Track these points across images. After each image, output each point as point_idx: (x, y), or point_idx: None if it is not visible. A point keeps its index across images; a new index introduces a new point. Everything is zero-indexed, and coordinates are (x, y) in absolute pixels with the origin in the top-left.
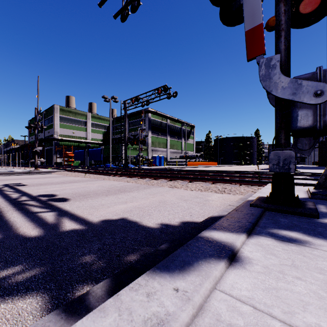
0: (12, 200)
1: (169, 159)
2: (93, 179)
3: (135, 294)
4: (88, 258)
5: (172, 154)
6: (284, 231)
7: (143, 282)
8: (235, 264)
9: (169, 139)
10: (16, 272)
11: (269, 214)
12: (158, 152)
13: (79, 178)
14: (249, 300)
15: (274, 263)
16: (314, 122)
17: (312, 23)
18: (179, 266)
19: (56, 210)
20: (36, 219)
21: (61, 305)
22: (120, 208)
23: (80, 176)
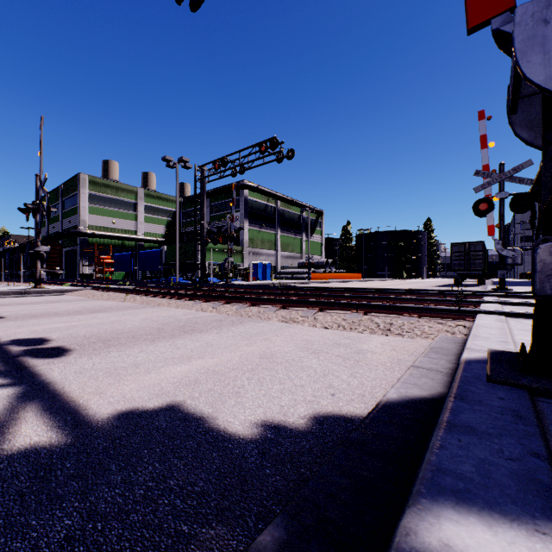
0: None
1: (280, 268)
2: (139, 305)
3: None
4: None
5: (285, 260)
6: None
7: None
8: None
9: (281, 234)
10: None
11: (551, 409)
12: (260, 257)
13: (113, 303)
14: None
15: None
16: None
17: None
18: None
19: (26, 381)
20: None
21: None
22: (174, 375)
23: (117, 299)
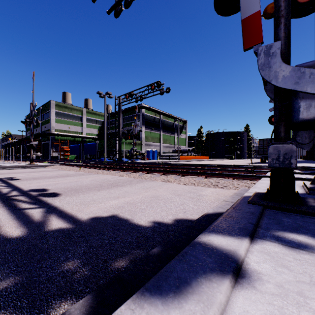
0: (2, 195)
1: (162, 153)
2: (87, 173)
3: None
4: (71, 265)
5: (165, 148)
6: (291, 233)
7: (128, 313)
8: (242, 282)
9: (162, 134)
10: None
11: (269, 212)
12: (151, 146)
13: (73, 172)
14: None
15: (289, 280)
16: None
17: (311, 12)
18: (173, 286)
19: (45, 206)
20: (22, 217)
21: None
22: (112, 204)
23: (74, 170)
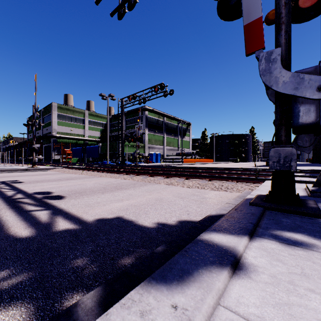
0: (7, 197)
1: (165, 156)
2: (90, 176)
3: (127, 312)
4: (80, 262)
5: (168, 151)
6: (288, 232)
7: (137, 296)
8: (239, 273)
9: (166, 136)
10: (1, 277)
11: (269, 213)
12: (154, 149)
13: (76, 175)
14: (259, 320)
15: (282, 272)
16: (317, 118)
17: (312, 17)
18: (177, 276)
19: (51, 208)
20: (29, 218)
21: (46, 318)
22: (116, 206)
23: (77, 173)
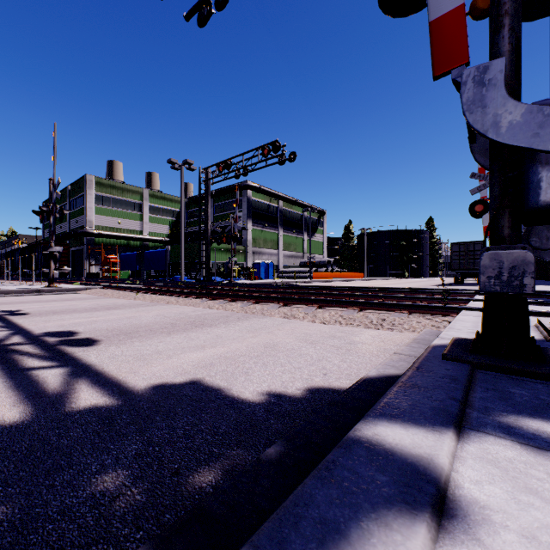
0: None
1: (282, 267)
2: (150, 303)
3: None
4: (110, 481)
5: (287, 259)
6: (532, 420)
7: None
8: (451, 528)
9: (283, 233)
10: None
11: (483, 377)
12: (263, 256)
13: (125, 301)
14: None
15: (547, 524)
16: None
17: None
18: (312, 541)
19: (70, 363)
20: (25, 385)
21: None
22: (192, 360)
23: (127, 297)
